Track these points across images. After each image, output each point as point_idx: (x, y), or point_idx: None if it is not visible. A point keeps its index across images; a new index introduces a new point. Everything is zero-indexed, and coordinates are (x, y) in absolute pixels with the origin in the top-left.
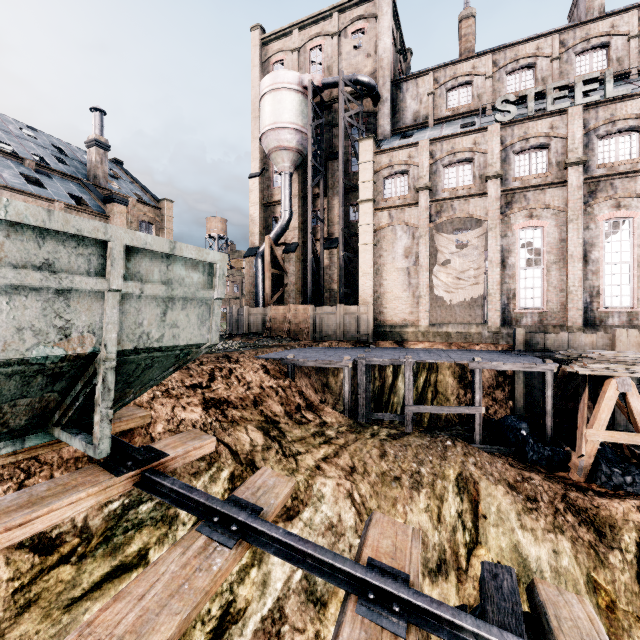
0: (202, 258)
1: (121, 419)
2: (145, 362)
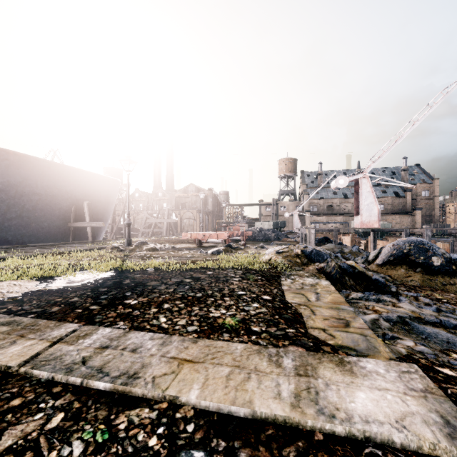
0: (388, 224)
1: (383, 239)
2: (383, 233)
